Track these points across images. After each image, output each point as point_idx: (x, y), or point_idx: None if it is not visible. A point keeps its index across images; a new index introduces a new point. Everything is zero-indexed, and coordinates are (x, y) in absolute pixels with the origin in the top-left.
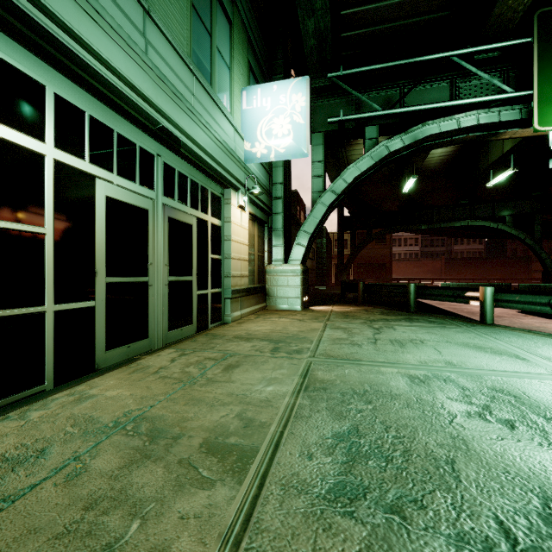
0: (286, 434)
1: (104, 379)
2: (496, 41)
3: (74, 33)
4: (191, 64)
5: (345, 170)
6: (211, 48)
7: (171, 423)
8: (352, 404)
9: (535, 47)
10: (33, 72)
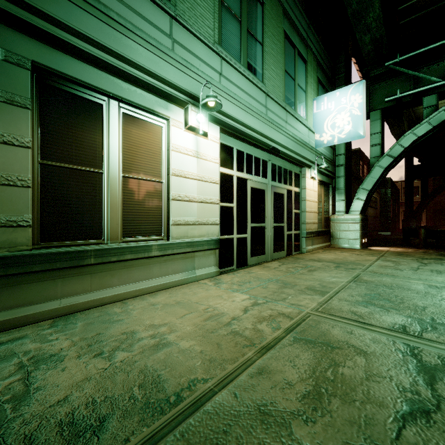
0: (342, 291)
1: (253, 268)
2: None
3: (244, 124)
4: (285, 106)
5: (402, 137)
6: (295, 87)
7: (290, 282)
8: (380, 289)
9: None
10: (231, 144)
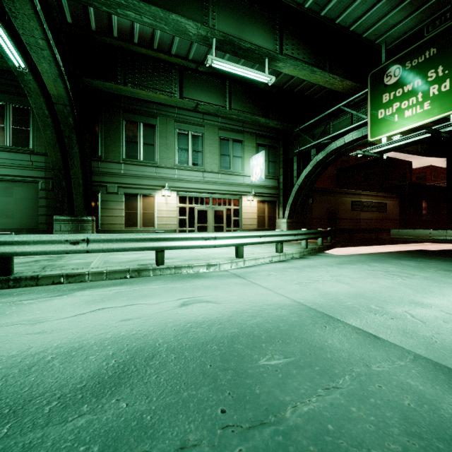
0: None
1: None
2: (362, 90)
3: (189, 187)
4: (219, 171)
5: (302, 173)
6: (230, 159)
7: None
8: None
9: (368, 94)
10: (185, 195)
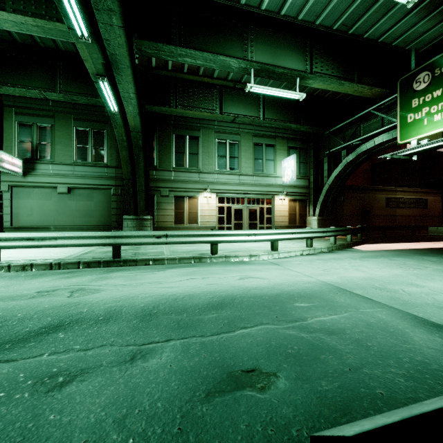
0: None
1: None
2: (392, 94)
3: (227, 189)
4: (253, 174)
5: (332, 173)
6: (263, 162)
7: None
8: None
9: (398, 99)
10: (223, 196)
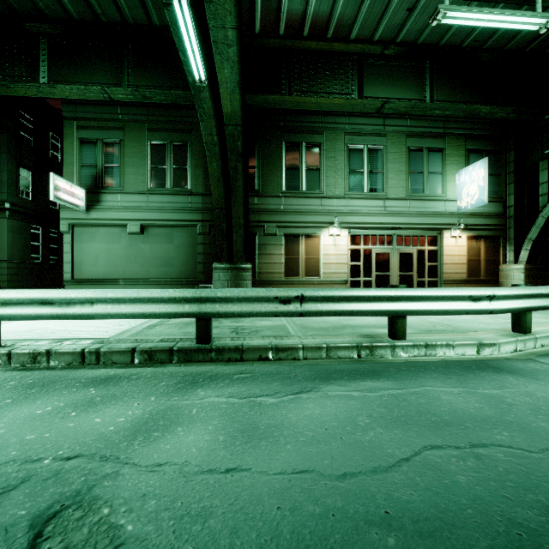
0: None
1: None
2: None
3: (365, 222)
4: (407, 197)
5: None
6: (424, 177)
7: None
8: None
9: None
10: (359, 233)
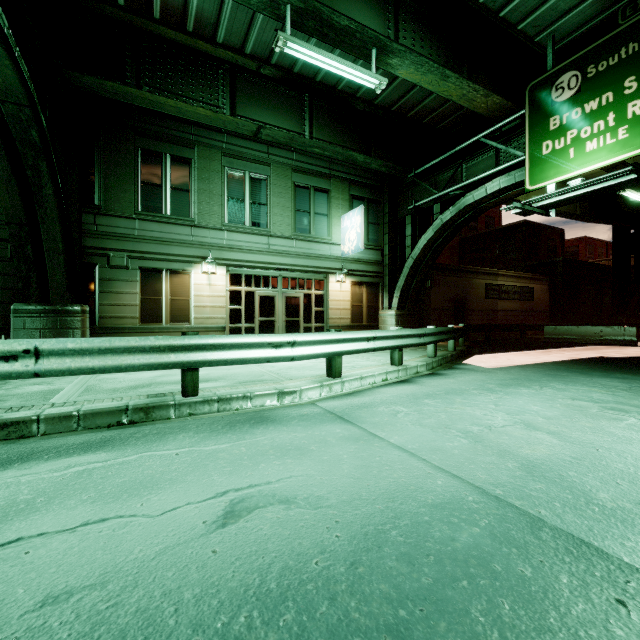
0: None
1: None
2: (515, 112)
3: (246, 260)
4: (293, 236)
5: (419, 241)
6: (310, 217)
7: None
8: None
9: (526, 118)
10: (240, 272)
